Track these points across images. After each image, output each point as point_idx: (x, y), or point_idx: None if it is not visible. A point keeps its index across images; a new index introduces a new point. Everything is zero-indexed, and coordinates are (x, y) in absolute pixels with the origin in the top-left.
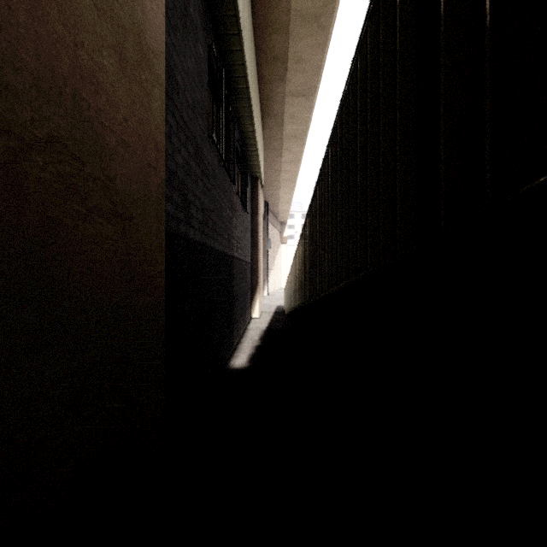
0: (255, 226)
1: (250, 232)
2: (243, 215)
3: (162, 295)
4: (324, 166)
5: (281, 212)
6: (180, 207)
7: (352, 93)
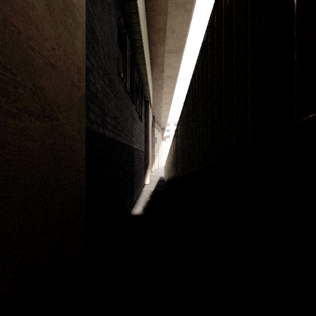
0: (147, 130)
1: (144, 134)
2: (139, 123)
3: (83, 172)
4: (189, 89)
5: (162, 122)
6: (99, 116)
7: (210, 37)
